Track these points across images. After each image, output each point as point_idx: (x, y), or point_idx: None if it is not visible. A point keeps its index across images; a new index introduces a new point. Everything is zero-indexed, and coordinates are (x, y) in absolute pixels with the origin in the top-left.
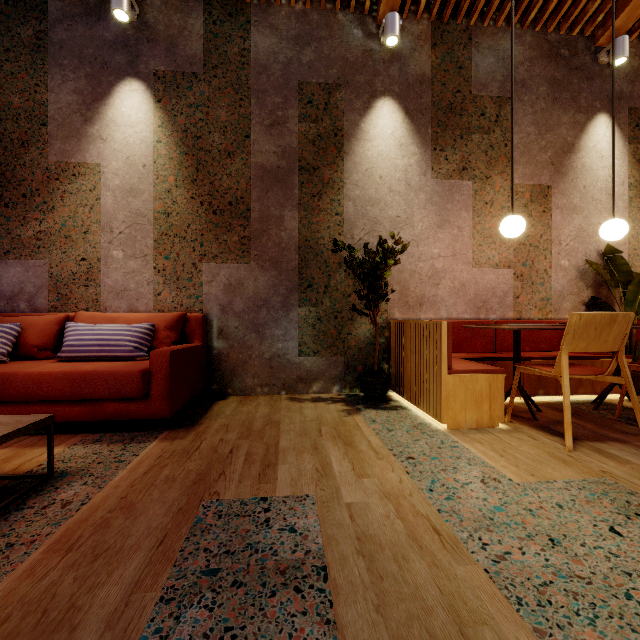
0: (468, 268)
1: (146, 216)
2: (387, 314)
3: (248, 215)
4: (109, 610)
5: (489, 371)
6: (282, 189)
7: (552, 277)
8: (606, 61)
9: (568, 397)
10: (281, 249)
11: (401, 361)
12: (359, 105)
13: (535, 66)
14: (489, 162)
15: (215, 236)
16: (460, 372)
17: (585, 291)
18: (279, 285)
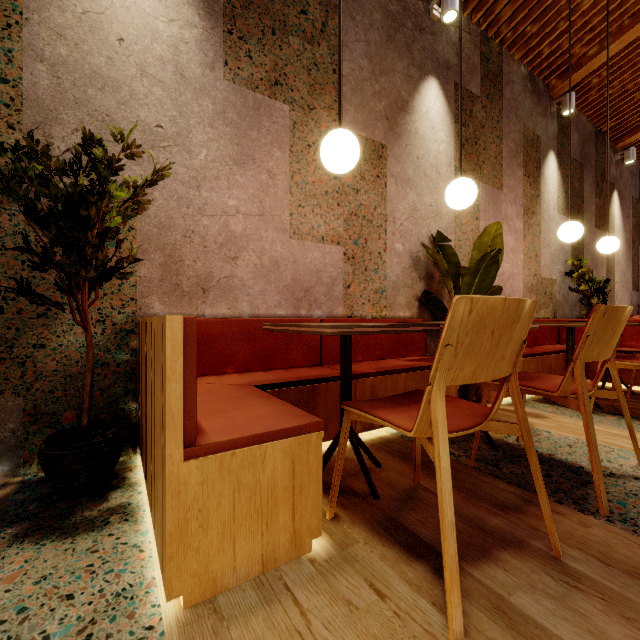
0: (283, 238)
1: None
2: (136, 306)
3: None
4: None
5: (291, 432)
6: None
7: (387, 263)
8: (437, 17)
9: (450, 499)
10: None
11: (144, 401)
12: None
13: None
14: (313, 86)
15: None
16: (220, 448)
17: (418, 283)
18: None
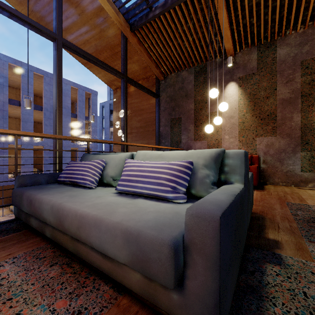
0: None
1: (236, 124)
2: None
3: (275, 118)
4: (279, 208)
5: None
6: (292, 106)
7: None
8: None
9: None
10: (291, 129)
11: None
12: None
13: None
14: None
15: (261, 128)
16: None
17: None
18: (290, 143)
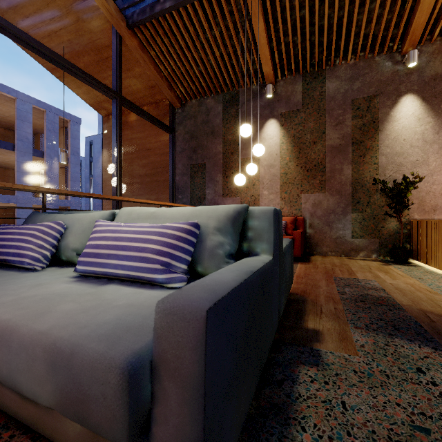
0: None
1: (277, 176)
2: (409, 216)
3: (324, 170)
4: (325, 285)
5: None
6: (342, 155)
7: None
8: None
9: None
10: (341, 185)
11: (418, 242)
12: (389, 103)
13: None
14: None
15: (307, 181)
16: None
17: None
18: (340, 202)
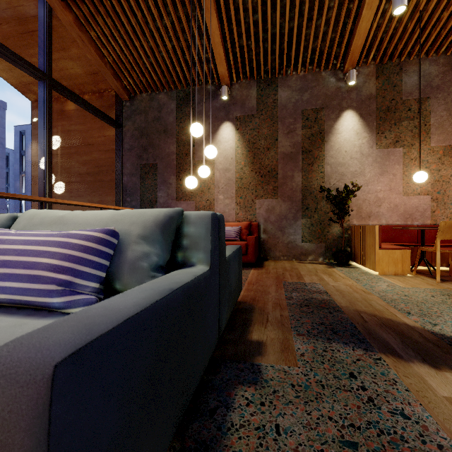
0: (399, 196)
1: (232, 180)
2: (349, 222)
3: (277, 176)
4: (274, 291)
5: (401, 249)
6: (293, 163)
7: None
8: None
9: (439, 259)
10: (292, 191)
11: (357, 245)
12: (333, 116)
13: (446, 76)
14: (413, 136)
15: (262, 187)
16: (385, 249)
17: None
18: (291, 208)
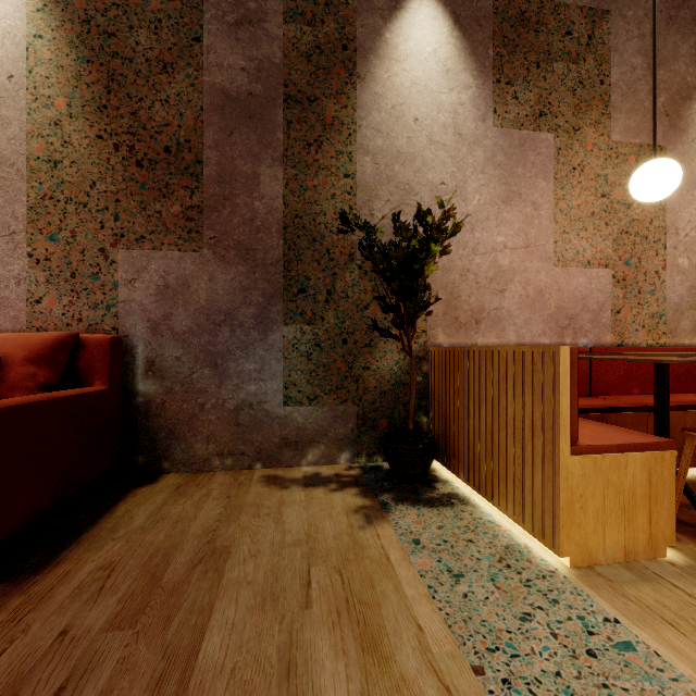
0: (547, 267)
1: (14, 165)
2: (426, 337)
3: (198, 171)
4: None
5: (648, 446)
6: (256, 130)
7: (666, 283)
8: None
9: None
10: (254, 229)
11: (453, 414)
12: (382, 3)
13: None
14: (578, 106)
15: (140, 204)
16: (594, 450)
17: None
18: (251, 288)
